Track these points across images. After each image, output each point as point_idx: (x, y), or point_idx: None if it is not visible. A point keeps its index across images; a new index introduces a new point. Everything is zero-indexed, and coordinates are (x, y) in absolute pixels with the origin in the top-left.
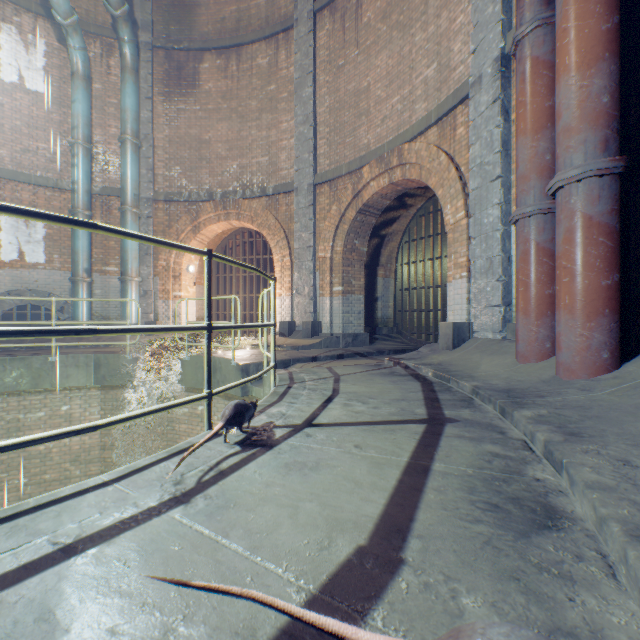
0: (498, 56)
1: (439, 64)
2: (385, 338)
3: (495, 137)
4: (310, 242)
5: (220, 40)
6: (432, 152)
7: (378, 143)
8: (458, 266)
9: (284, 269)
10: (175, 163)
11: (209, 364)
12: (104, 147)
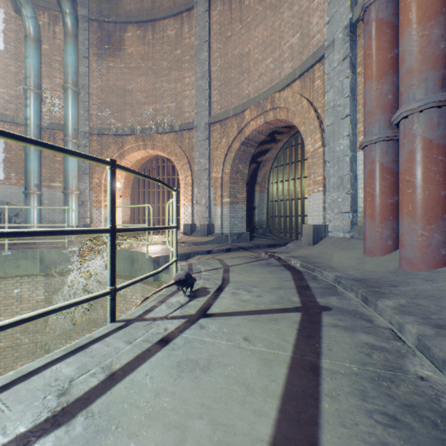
0: (347, 24)
1: (301, 34)
2: (261, 236)
3: (345, 85)
4: (206, 166)
5: (139, 16)
6: (296, 99)
7: (256, 93)
8: (316, 183)
9: (187, 185)
10: (106, 106)
11: (112, 263)
12: (51, 93)
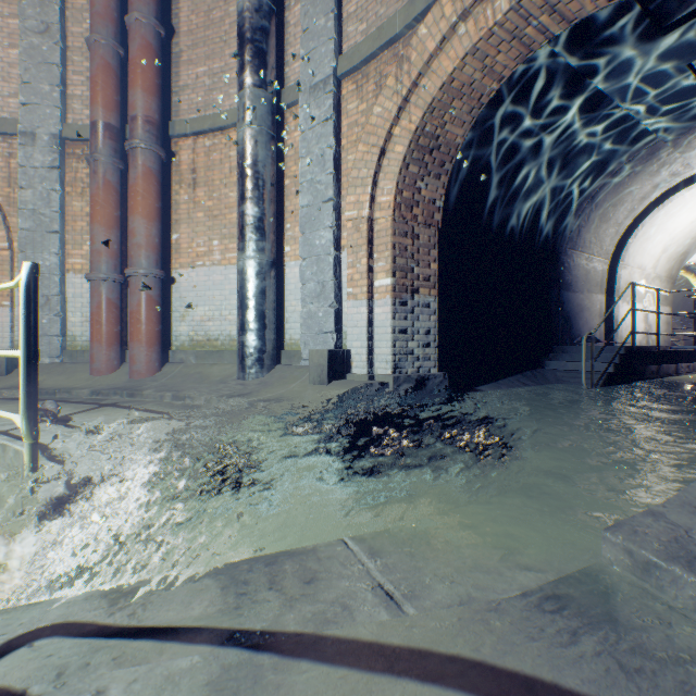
0: (58, 135)
1: None
2: None
3: (55, 198)
4: None
5: None
6: None
7: None
8: None
9: None
10: None
11: None
12: None
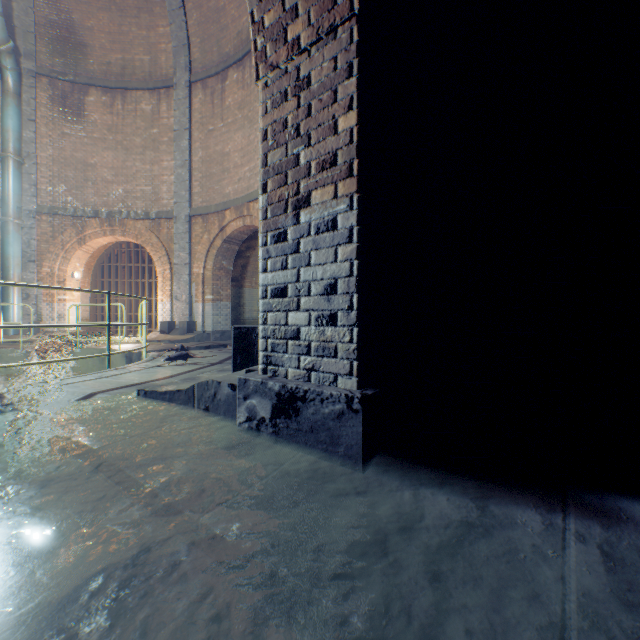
0: None
1: None
2: None
3: None
4: (187, 260)
5: (106, 81)
6: None
7: (237, 195)
8: None
9: (166, 280)
10: (60, 181)
11: (109, 341)
12: None
